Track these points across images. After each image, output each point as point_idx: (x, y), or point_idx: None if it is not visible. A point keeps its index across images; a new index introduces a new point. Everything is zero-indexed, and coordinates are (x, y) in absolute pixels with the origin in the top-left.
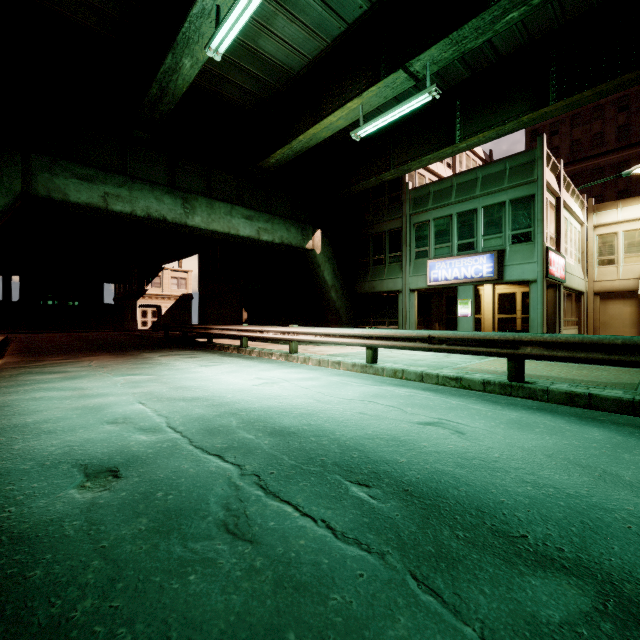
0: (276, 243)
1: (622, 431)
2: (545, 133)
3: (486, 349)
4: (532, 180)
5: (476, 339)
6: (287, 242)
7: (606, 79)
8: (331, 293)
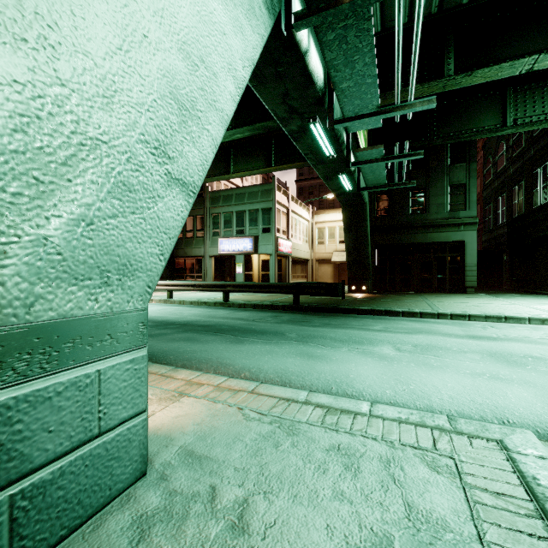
0: None
1: (237, 311)
2: None
3: (215, 289)
4: (271, 200)
5: (212, 285)
6: None
7: (292, 161)
8: None
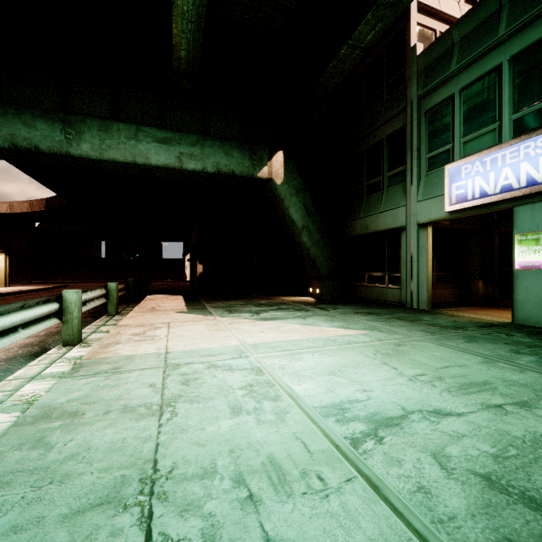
0: (211, 173)
1: None
2: None
3: None
4: None
5: None
6: (226, 170)
7: None
8: (302, 237)
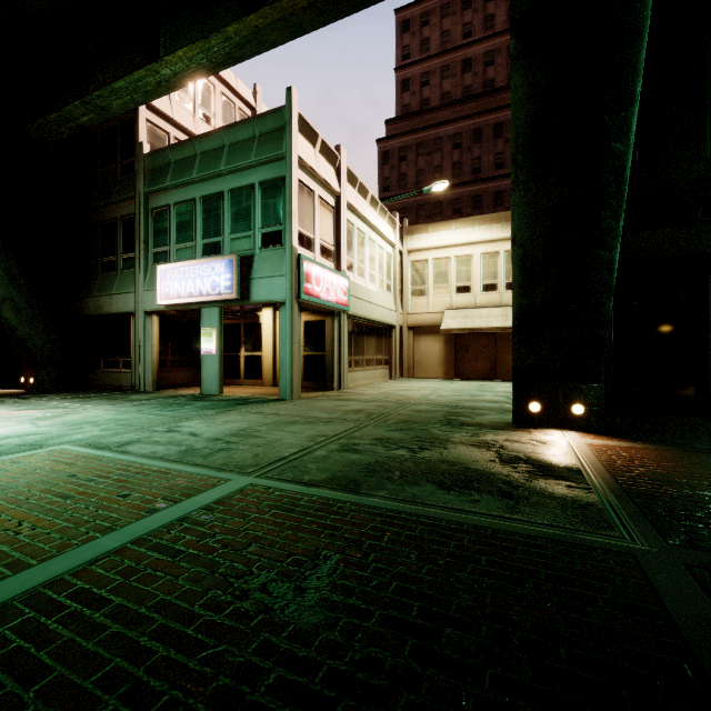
0: None
1: None
2: (395, 157)
3: None
4: (282, 155)
5: None
6: None
7: None
8: (2, 312)
